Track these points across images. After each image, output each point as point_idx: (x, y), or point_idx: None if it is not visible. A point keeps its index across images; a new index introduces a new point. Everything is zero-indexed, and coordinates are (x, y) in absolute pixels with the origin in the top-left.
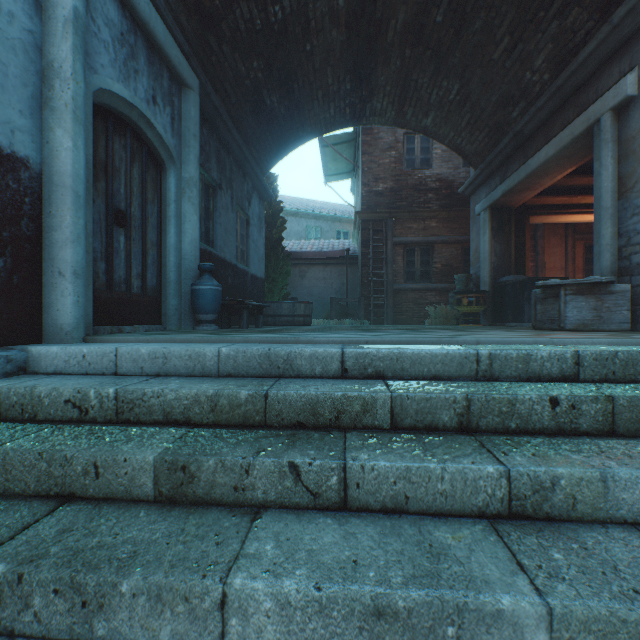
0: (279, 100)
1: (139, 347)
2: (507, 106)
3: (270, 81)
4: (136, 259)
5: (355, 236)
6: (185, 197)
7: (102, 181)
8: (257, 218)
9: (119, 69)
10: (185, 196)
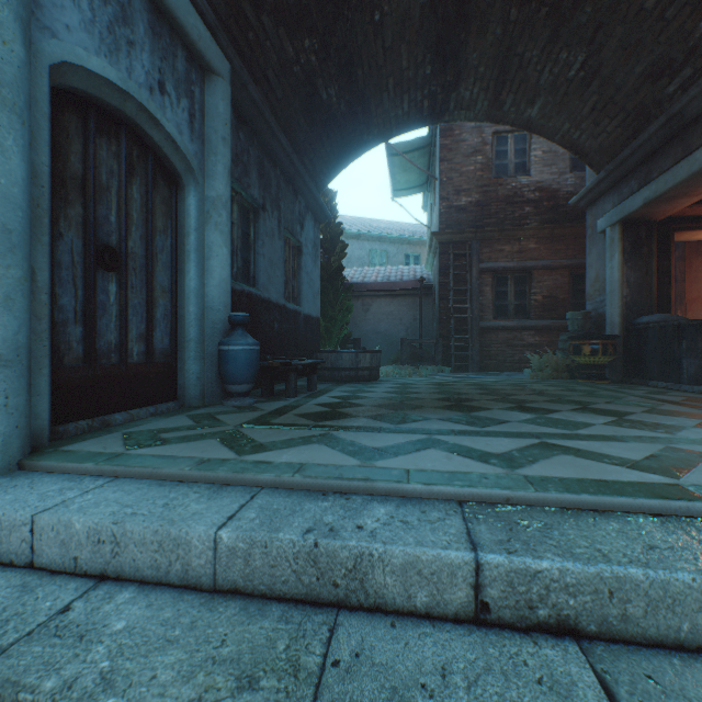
0: (338, 93)
1: (70, 518)
2: (659, 78)
3: (326, 67)
4: (136, 314)
5: (429, 261)
6: (210, 223)
7: (76, 205)
8: (311, 245)
9: (99, 36)
10: (210, 222)
